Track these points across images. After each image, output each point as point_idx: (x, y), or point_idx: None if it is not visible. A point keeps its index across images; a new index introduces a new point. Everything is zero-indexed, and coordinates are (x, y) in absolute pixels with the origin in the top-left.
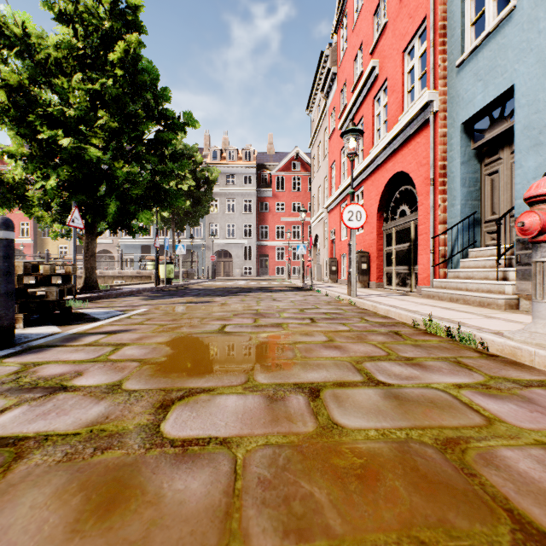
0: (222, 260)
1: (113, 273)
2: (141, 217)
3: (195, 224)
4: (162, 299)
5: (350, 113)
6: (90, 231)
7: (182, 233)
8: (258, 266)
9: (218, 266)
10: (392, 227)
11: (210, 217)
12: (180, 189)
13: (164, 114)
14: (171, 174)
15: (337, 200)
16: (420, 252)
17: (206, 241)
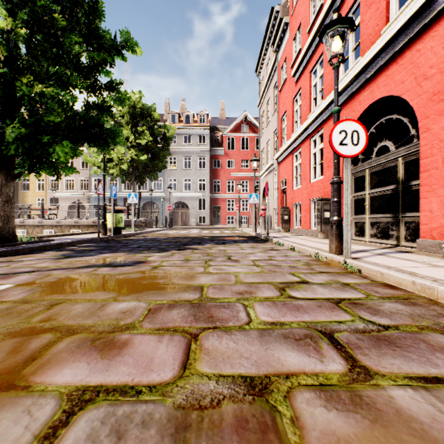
0: (179, 211)
1: (70, 222)
2: (57, 150)
3: (154, 178)
4: (82, 256)
5: (306, 54)
6: (3, 171)
7: (144, 187)
8: (211, 216)
9: (176, 216)
10: (364, 168)
11: (169, 173)
12: (140, 146)
13: (94, 30)
14: (109, 109)
15: (289, 149)
16: (423, 194)
17: (166, 193)
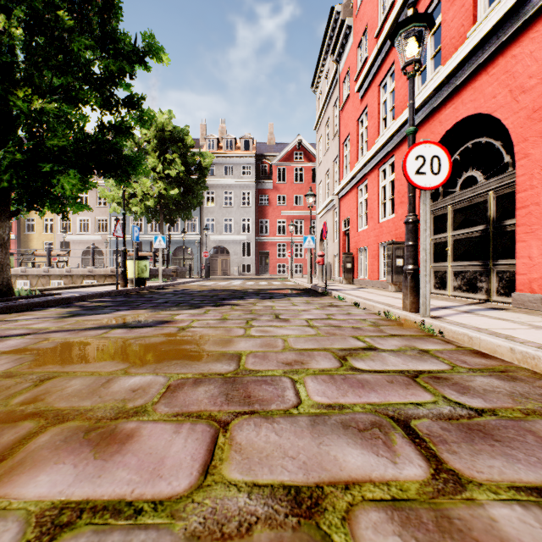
0: (218, 257)
1: (83, 271)
2: (61, 181)
3: (187, 217)
4: (92, 314)
5: (373, 64)
6: None
7: (175, 228)
8: (257, 264)
9: (215, 264)
10: (446, 205)
11: (206, 211)
12: (169, 177)
13: (109, 31)
14: (129, 131)
15: (353, 181)
16: (520, 236)
17: (202, 236)
